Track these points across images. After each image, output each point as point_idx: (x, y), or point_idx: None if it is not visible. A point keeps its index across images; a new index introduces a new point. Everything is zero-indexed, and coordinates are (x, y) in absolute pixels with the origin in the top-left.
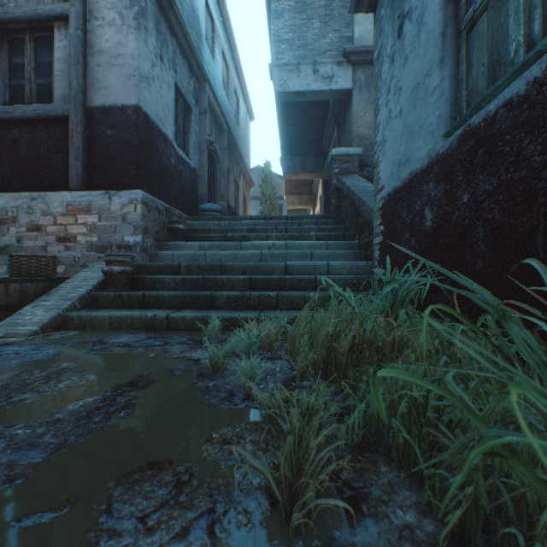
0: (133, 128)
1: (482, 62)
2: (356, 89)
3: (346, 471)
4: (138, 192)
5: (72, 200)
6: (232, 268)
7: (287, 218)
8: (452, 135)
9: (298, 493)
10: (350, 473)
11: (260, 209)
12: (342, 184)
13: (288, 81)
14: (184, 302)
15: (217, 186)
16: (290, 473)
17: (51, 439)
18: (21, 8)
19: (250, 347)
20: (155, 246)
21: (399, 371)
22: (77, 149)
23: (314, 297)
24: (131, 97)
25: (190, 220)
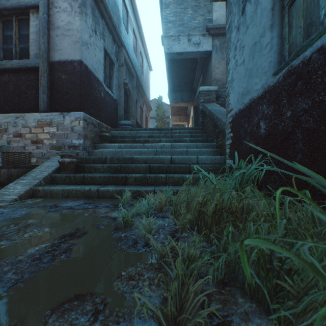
0: (78, 74)
1: (299, 25)
2: (214, 50)
3: (214, 302)
4: (80, 113)
5: (40, 118)
6: (138, 160)
7: (172, 129)
8: (279, 73)
9: (181, 325)
10: (217, 303)
11: (155, 124)
12: (205, 108)
13: (172, 46)
14: (108, 180)
15: (130, 110)
16: (174, 308)
17: (12, 276)
18: (10, 1)
19: (149, 210)
20: (92, 146)
21: (259, 239)
22: (44, 87)
23: (188, 177)
24: (76, 55)
25: (113, 130)
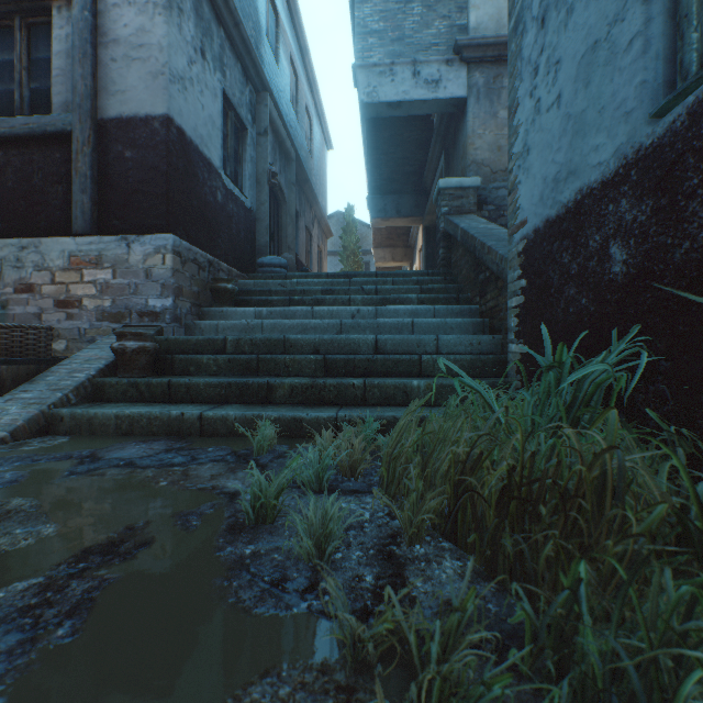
0: (161, 148)
1: None
2: (473, 97)
3: None
4: (167, 237)
5: (76, 249)
6: (300, 344)
7: (377, 275)
8: (671, 111)
9: None
10: None
11: (340, 268)
12: (454, 226)
13: (378, 88)
14: (227, 393)
15: (282, 235)
16: None
17: None
18: None
19: (322, 472)
20: (193, 313)
21: None
22: (83, 177)
23: (418, 386)
24: (158, 104)
25: (244, 278)
